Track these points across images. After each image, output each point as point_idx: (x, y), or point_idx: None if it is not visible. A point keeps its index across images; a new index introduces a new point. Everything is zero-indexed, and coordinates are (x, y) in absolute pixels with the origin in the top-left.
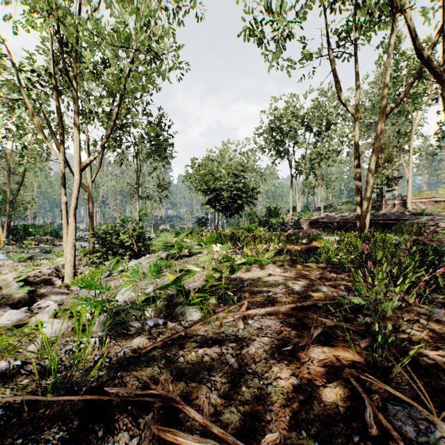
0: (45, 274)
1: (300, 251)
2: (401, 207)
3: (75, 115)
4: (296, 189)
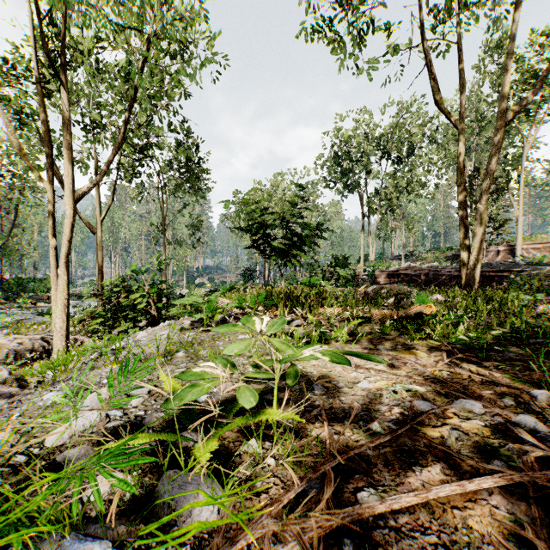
0: (27, 347)
1: (391, 318)
2: (508, 255)
3: (66, 124)
4: (369, 232)
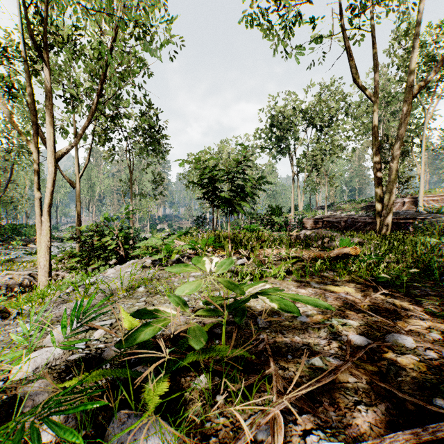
0: (17, 282)
1: (321, 258)
2: (411, 205)
3: (48, 96)
4: (298, 187)
